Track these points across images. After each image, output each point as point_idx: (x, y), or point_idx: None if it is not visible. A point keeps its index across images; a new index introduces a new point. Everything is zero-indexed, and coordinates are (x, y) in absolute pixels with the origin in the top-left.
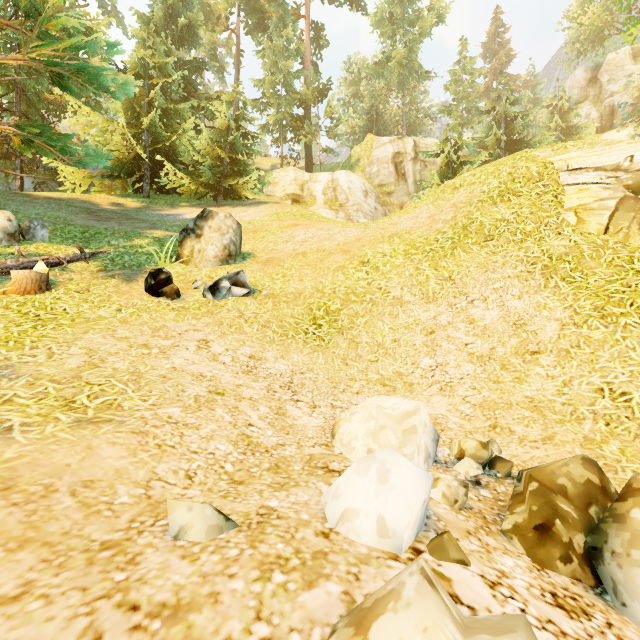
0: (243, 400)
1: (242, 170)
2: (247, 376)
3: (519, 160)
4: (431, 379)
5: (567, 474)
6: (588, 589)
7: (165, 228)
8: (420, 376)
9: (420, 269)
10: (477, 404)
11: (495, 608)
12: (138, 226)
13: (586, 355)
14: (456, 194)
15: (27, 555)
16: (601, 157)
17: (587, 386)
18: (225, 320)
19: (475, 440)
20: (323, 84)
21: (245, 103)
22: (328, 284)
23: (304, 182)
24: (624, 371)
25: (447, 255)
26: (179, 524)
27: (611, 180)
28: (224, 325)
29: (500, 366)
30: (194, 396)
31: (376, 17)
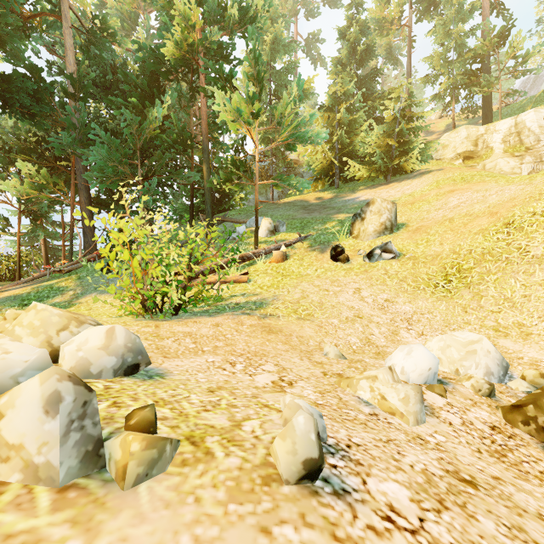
0: (372, 323)
1: (408, 149)
2: (379, 311)
3: None
4: None
5: None
6: (540, 444)
7: (346, 211)
8: (543, 328)
9: None
10: None
11: (438, 405)
12: (330, 213)
13: None
14: None
15: (287, 346)
16: None
17: None
18: (374, 276)
19: (538, 371)
20: (504, 26)
21: (411, 91)
22: (465, 246)
23: (478, 137)
24: None
25: None
26: (326, 351)
27: None
28: (373, 279)
29: None
30: (346, 316)
31: None
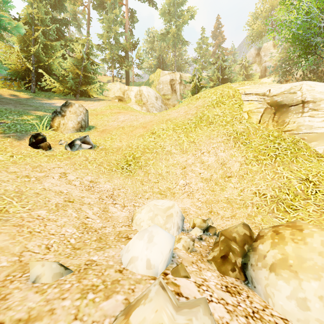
0: (84, 204)
1: (90, 81)
2: (88, 192)
3: (225, 88)
4: (183, 190)
5: (236, 231)
6: (242, 282)
7: (44, 110)
8: (178, 189)
9: (180, 137)
10: (204, 201)
11: (198, 296)
12: (27, 108)
13: (250, 177)
14: (197, 101)
15: None
16: (258, 89)
17: (250, 191)
18: (77, 162)
19: (200, 218)
20: (135, 41)
21: (92, 46)
22: (135, 143)
23: (125, 90)
24: (264, 184)
25: (192, 130)
26: (36, 274)
27: (262, 100)
28: (76, 164)
29: (214, 183)
30: (55, 203)
31: (162, 11)
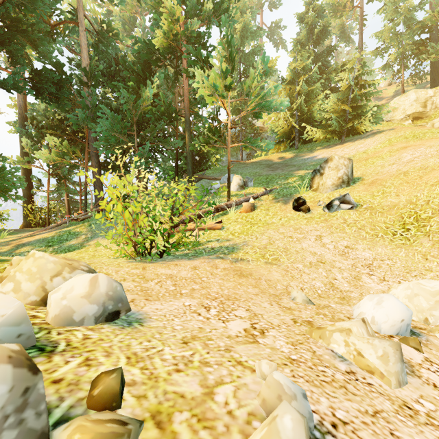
0: (335, 268)
1: (361, 112)
2: (341, 257)
3: None
4: None
5: None
6: None
7: (305, 168)
8: None
9: None
10: None
11: (416, 361)
12: (291, 170)
13: None
14: None
15: (256, 289)
16: None
17: None
18: (333, 225)
19: None
20: None
21: (363, 62)
22: (422, 197)
23: (427, 99)
24: None
25: None
26: (294, 296)
27: None
28: (332, 227)
29: None
30: (309, 261)
31: None
